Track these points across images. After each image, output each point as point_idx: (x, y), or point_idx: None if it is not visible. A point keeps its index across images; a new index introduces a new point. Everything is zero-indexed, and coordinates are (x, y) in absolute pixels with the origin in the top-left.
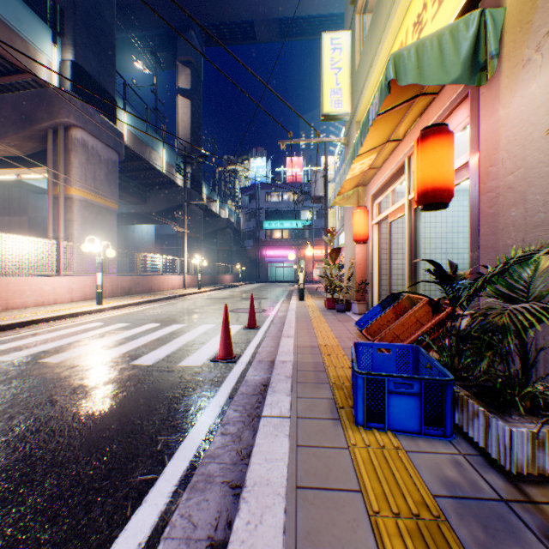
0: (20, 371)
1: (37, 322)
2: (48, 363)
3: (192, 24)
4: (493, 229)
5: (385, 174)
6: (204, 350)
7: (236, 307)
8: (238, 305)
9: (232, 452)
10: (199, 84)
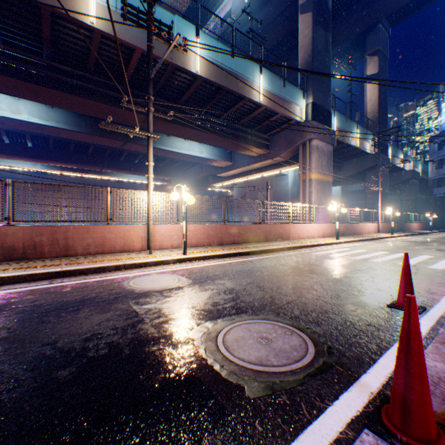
0: (348, 259)
1: (319, 245)
2: (354, 259)
3: (379, 20)
4: None
5: None
6: (437, 265)
7: (441, 248)
8: (442, 247)
9: None
10: (384, 64)
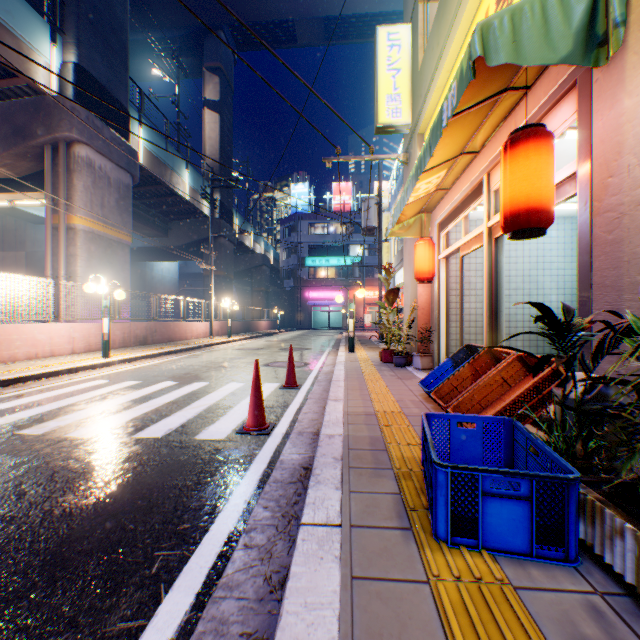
0: None
1: (25, 379)
2: (27, 436)
3: (221, 24)
4: (614, 261)
5: (456, 196)
6: (230, 417)
7: (272, 360)
8: (274, 358)
9: (257, 579)
10: (229, 95)
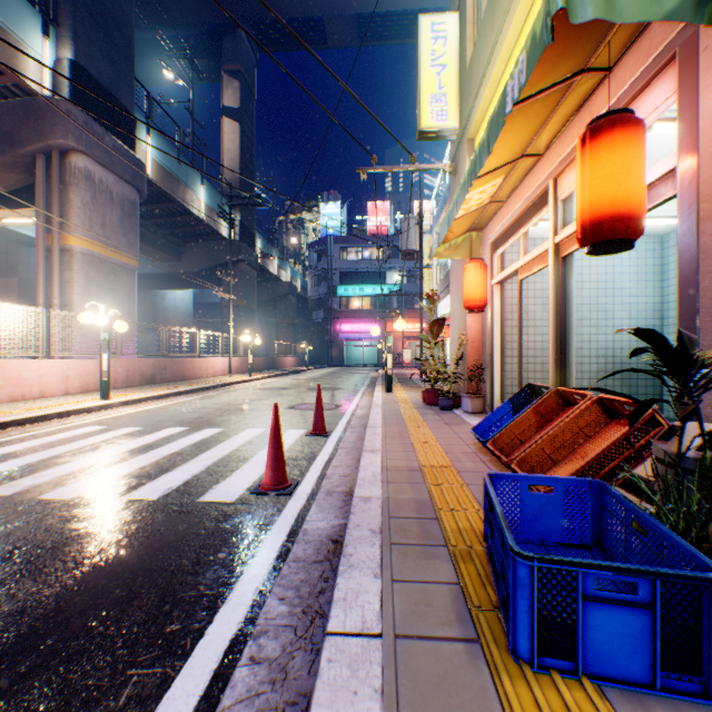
0: None
1: (4, 425)
2: None
3: (242, 21)
4: None
5: (514, 210)
6: (244, 472)
7: (298, 402)
8: (301, 399)
9: None
10: (251, 102)
